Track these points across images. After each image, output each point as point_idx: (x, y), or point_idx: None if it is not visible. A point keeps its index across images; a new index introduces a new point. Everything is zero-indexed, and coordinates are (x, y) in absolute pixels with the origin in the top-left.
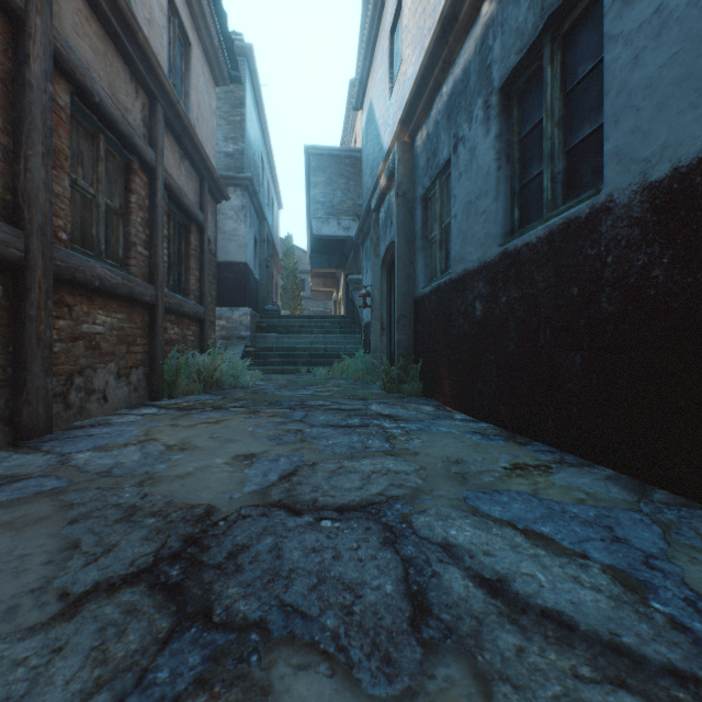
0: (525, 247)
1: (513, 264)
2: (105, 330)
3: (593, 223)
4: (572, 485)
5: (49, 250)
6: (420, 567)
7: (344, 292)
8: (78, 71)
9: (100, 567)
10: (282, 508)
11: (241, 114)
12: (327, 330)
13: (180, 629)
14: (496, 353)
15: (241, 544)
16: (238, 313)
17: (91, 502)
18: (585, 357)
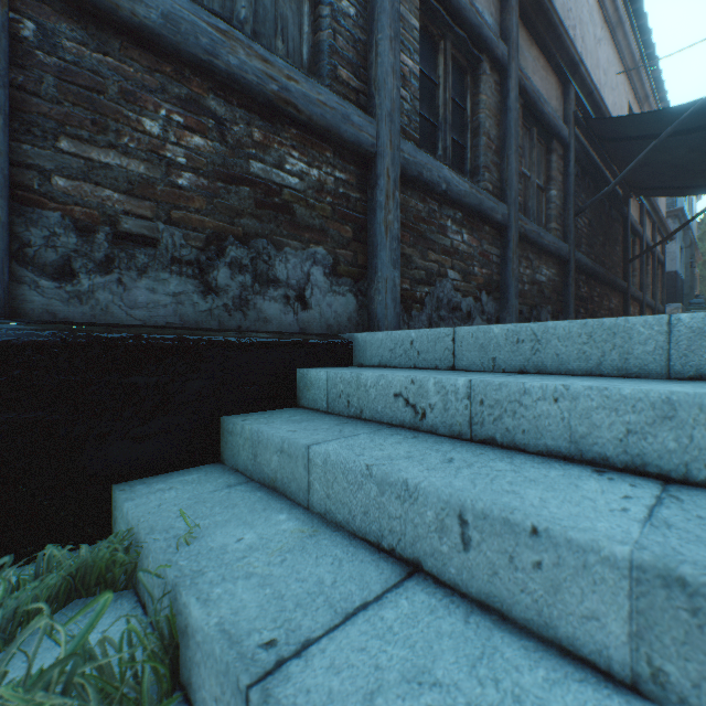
0: None
1: None
2: None
3: None
4: None
5: (644, 296)
6: None
7: None
8: (645, 239)
9: None
10: None
11: None
12: None
13: None
14: None
15: None
16: (668, 308)
17: None
18: None
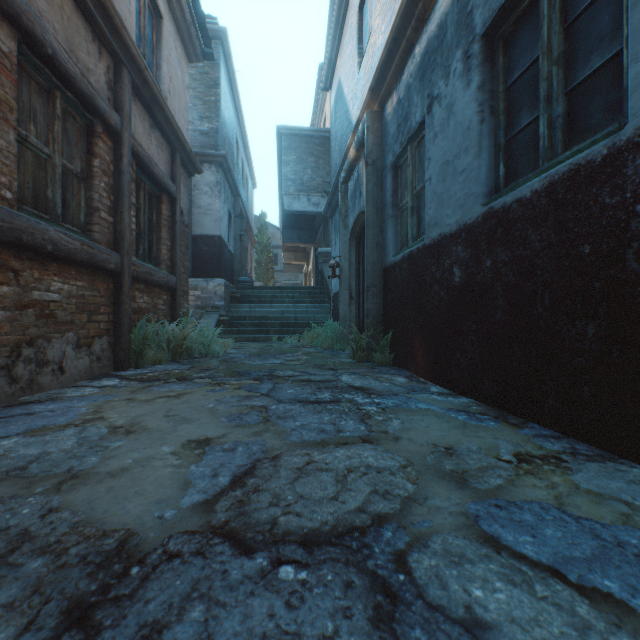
0: (517, 203)
1: (501, 224)
2: (62, 298)
3: (615, 165)
4: (606, 492)
5: None
6: None
7: (314, 265)
8: (25, 16)
9: None
10: (226, 538)
11: (216, 94)
12: (297, 300)
13: None
14: (478, 322)
15: (151, 623)
16: (213, 283)
17: None
18: (601, 326)
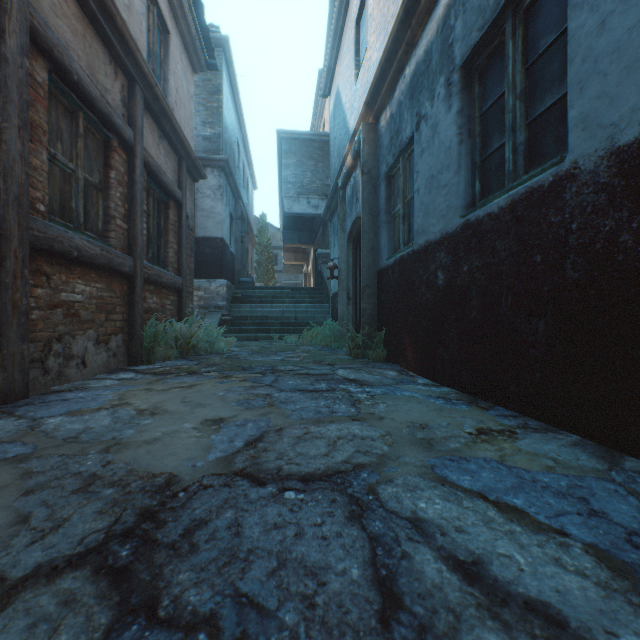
0: (487, 217)
1: (475, 234)
2: (84, 299)
3: (557, 190)
4: (539, 452)
5: (26, 220)
6: (389, 547)
7: (314, 265)
8: (56, 49)
9: (45, 546)
10: (245, 477)
11: (218, 101)
12: (297, 300)
13: (119, 626)
14: (458, 320)
15: (199, 519)
16: (215, 284)
17: (51, 471)
18: (548, 323)
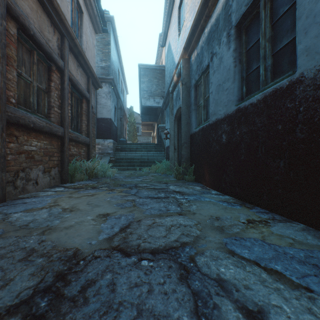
0: (250, 105)
1: (243, 115)
2: (37, 149)
3: (291, 89)
4: (284, 234)
5: (4, 107)
6: (205, 300)
7: (157, 132)
8: (21, 17)
9: None
10: (119, 251)
11: (108, 49)
12: (148, 150)
13: None
14: (233, 160)
15: (91, 279)
16: (107, 142)
17: (9, 246)
18: (286, 162)
